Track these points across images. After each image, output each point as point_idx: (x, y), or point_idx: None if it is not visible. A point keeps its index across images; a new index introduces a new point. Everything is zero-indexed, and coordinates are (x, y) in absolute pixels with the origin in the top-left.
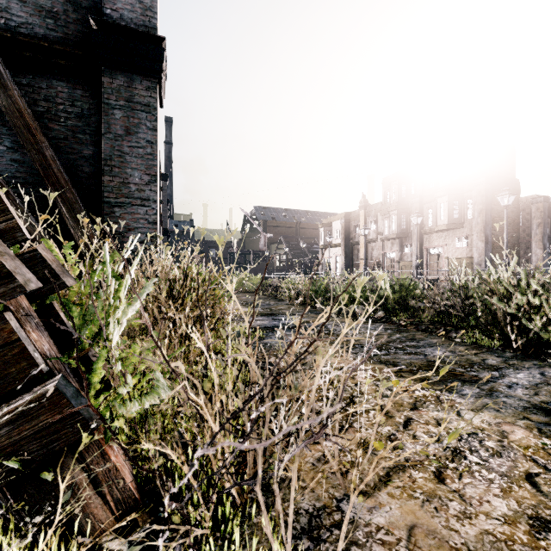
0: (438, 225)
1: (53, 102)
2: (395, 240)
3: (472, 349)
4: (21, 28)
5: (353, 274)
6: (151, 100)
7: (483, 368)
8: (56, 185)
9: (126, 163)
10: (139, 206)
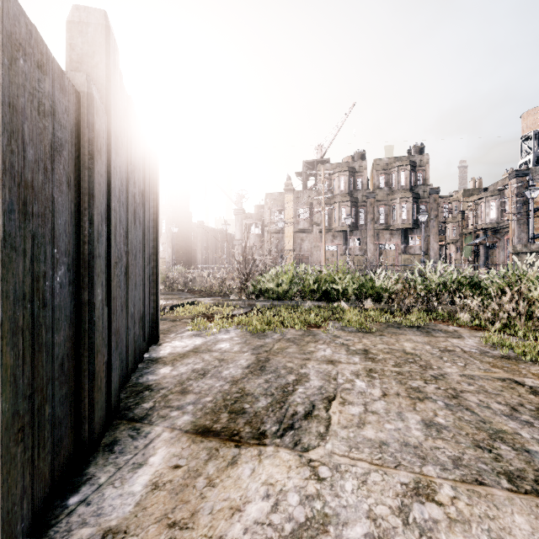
0: None
1: None
2: None
3: None
4: None
5: None
6: None
7: None
8: None
9: None
10: None
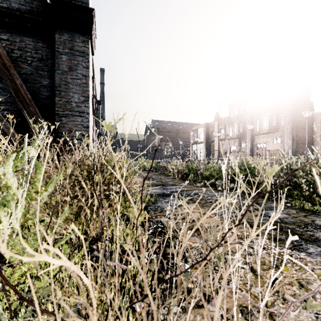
0: (263, 130)
1: (24, 50)
2: (236, 139)
3: (301, 211)
4: (3, 4)
5: (210, 159)
6: (85, 49)
7: (315, 228)
8: (23, 102)
9: (69, 89)
10: (77, 116)
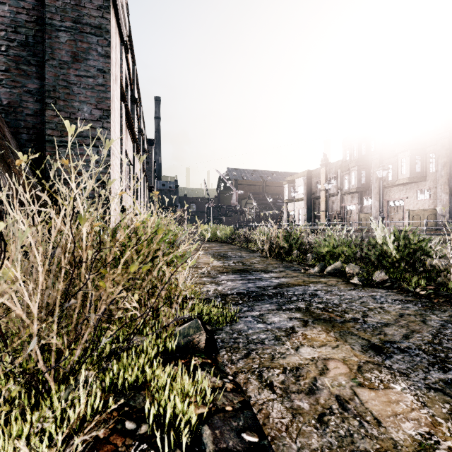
0: (399, 178)
1: None
2: (355, 194)
3: None
4: None
5: (314, 225)
6: (102, 21)
7: None
8: None
9: (73, 95)
10: (88, 146)
